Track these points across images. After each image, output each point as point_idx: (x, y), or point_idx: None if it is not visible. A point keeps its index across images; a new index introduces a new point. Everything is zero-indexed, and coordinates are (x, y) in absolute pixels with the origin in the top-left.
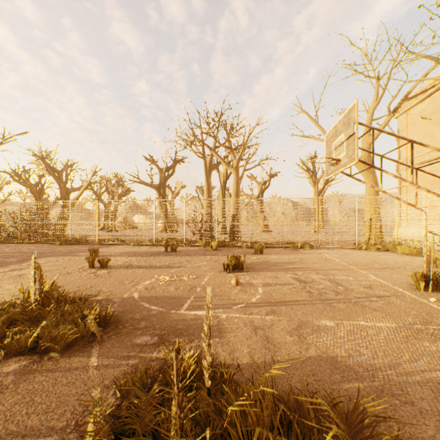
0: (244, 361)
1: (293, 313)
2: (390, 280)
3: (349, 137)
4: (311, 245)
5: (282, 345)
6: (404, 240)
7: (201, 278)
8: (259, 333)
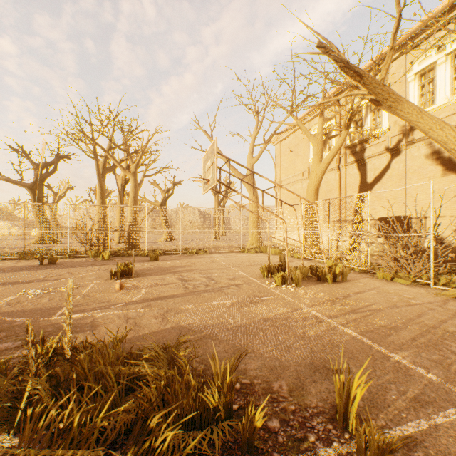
0: (110, 341)
1: (165, 304)
2: (250, 273)
3: (213, 163)
4: (206, 250)
5: (147, 325)
6: (278, 244)
7: (84, 287)
8: (130, 321)
